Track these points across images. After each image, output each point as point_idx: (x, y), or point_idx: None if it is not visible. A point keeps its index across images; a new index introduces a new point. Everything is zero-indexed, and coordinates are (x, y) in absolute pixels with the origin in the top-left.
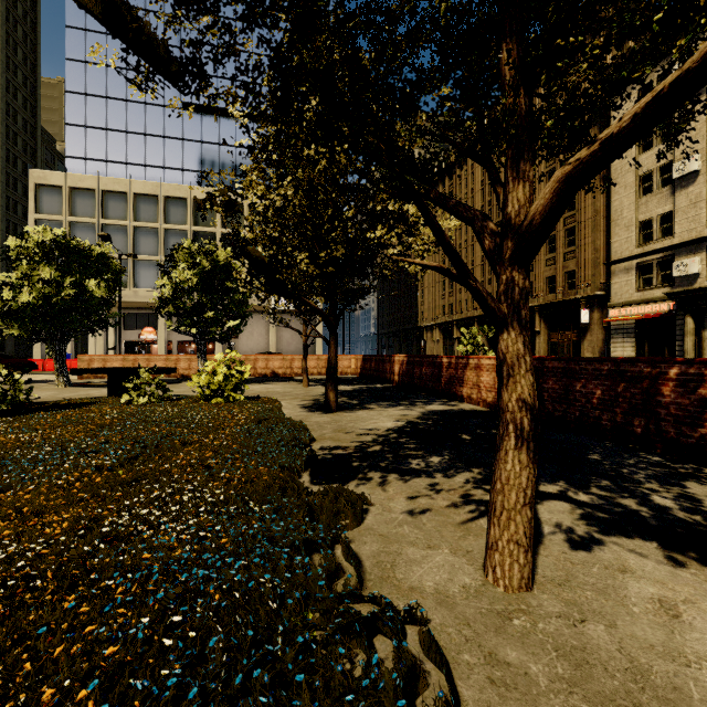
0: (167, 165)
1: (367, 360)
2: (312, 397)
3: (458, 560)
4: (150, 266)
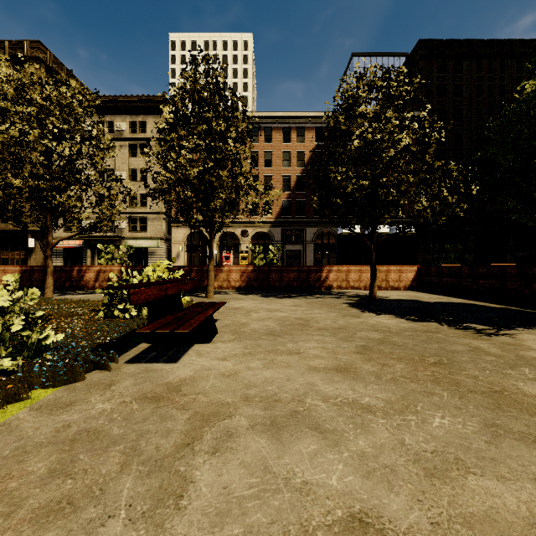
0: None
1: None
2: None
3: None
4: None
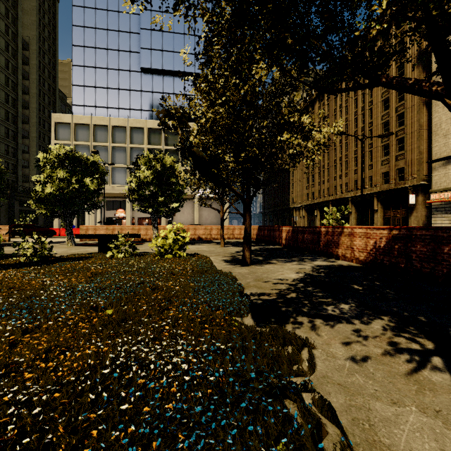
0: (131, 107)
1: (261, 229)
2: (229, 254)
3: (434, 422)
4: (122, 171)
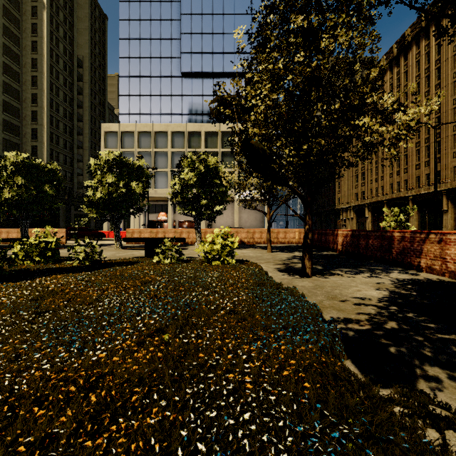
0: (172, 112)
1: None
2: (280, 261)
3: None
4: (163, 175)
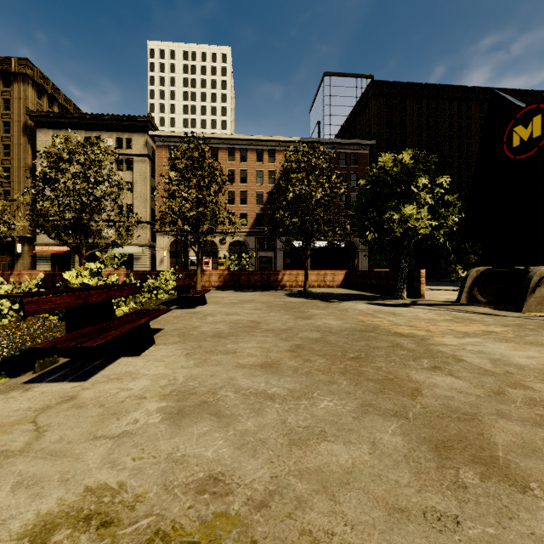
0: None
1: None
2: None
3: None
4: None
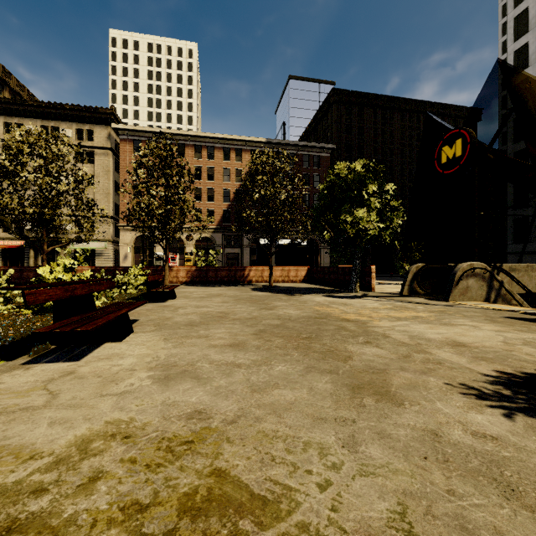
0: None
1: None
2: None
3: None
4: None
